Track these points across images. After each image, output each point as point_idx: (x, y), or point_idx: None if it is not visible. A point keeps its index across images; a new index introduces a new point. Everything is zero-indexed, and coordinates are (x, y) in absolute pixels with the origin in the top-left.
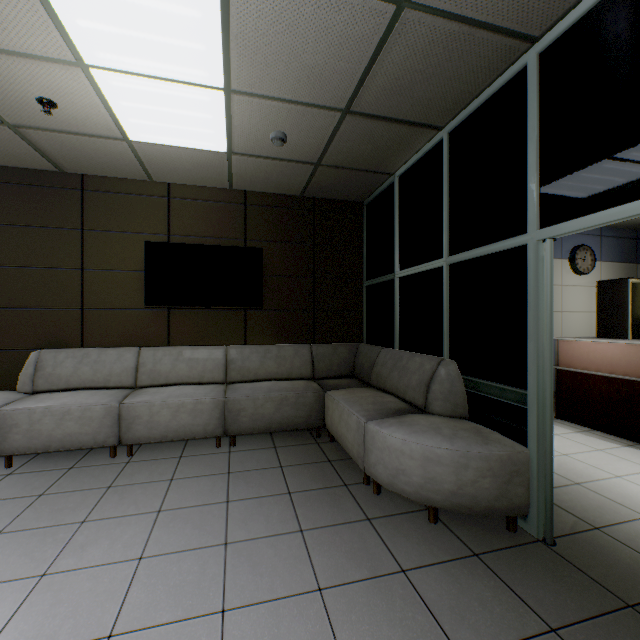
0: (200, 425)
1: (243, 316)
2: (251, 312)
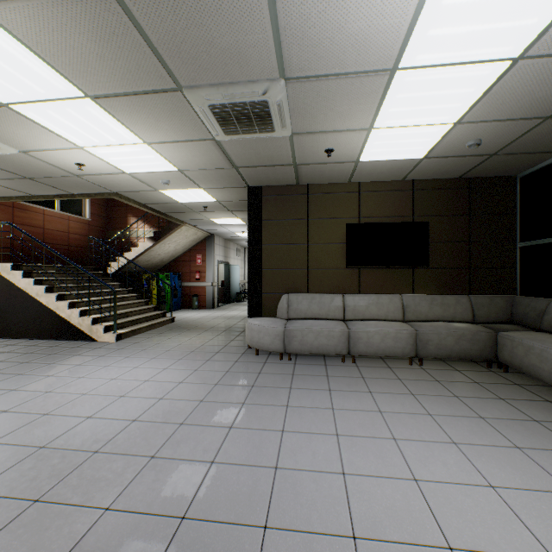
0: (399, 348)
1: (411, 273)
2: (417, 270)
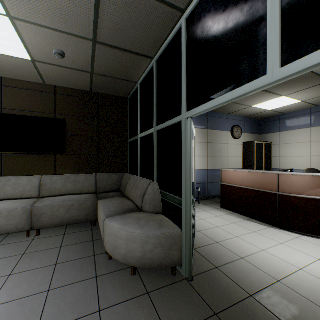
0: (13, 225)
1: (54, 158)
2: (59, 156)
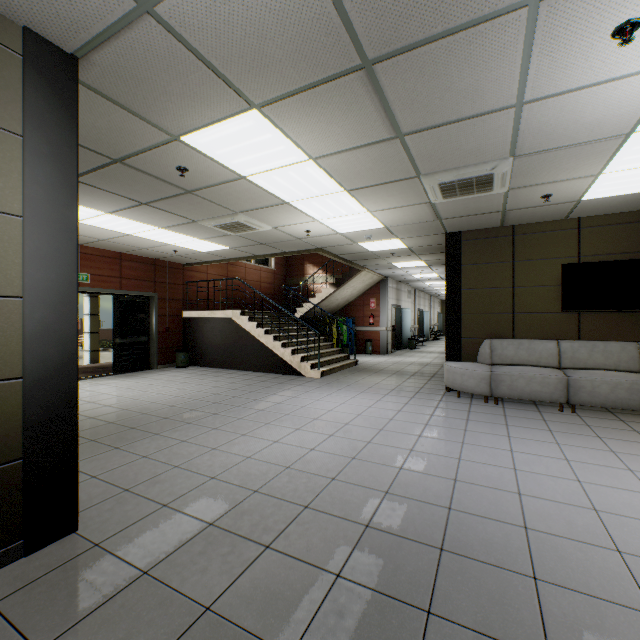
0: (635, 400)
1: None
2: None
